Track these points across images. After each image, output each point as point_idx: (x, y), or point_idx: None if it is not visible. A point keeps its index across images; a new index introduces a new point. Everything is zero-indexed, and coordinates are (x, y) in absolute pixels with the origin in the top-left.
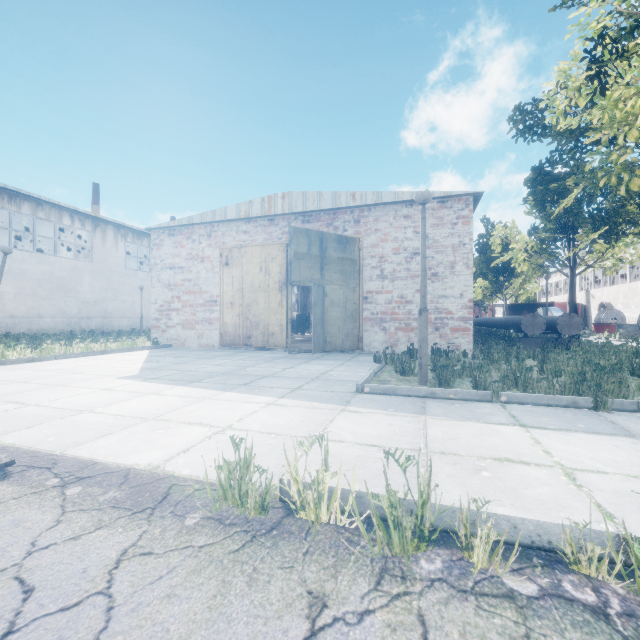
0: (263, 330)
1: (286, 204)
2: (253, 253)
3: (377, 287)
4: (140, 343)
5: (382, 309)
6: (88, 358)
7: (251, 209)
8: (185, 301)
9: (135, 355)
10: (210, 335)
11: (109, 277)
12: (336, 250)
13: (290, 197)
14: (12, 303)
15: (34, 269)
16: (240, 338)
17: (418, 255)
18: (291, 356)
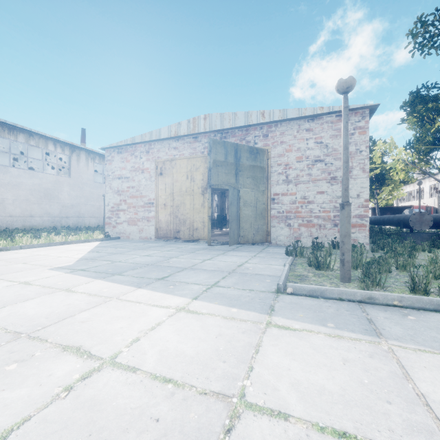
0: (189, 226)
1: (207, 124)
2: (181, 165)
3: (283, 190)
4: (94, 236)
5: (287, 208)
6: (47, 248)
7: (179, 129)
8: (130, 203)
9: (86, 246)
10: (148, 230)
11: (82, 188)
12: (248, 159)
13: (210, 118)
14: (11, 206)
15: (27, 182)
16: (171, 232)
17: (319, 162)
18: (211, 247)
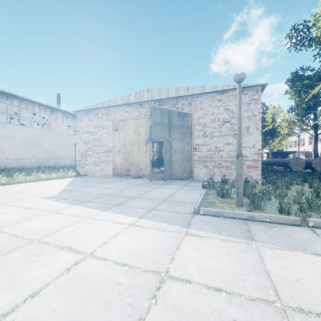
0: (136, 167)
1: (149, 95)
2: (131, 123)
3: (202, 142)
4: (69, 174)
5: (205, 155)
6: (37, 183)
7: (129, 98)
8: (94, 150)
9: (64, 181)
10: (107, 169)
11: (59, 138)
12: (178, 120)
13: (151, 91)
14: (8, 152)
15: (19, 134)
16: (123, 171)
17: (226, 123)
18: (151, 182)
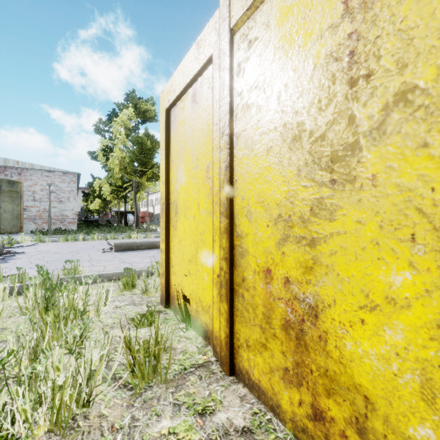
0: None
1: None
2: None
3: (32, 204)
4: None
5: (34, 214)
6: None
7: None
8: None
9: None
10: None
11: None
12: (7, 187)
13: None
14: None
15: None
16: None
17: (53, 193)
18: None
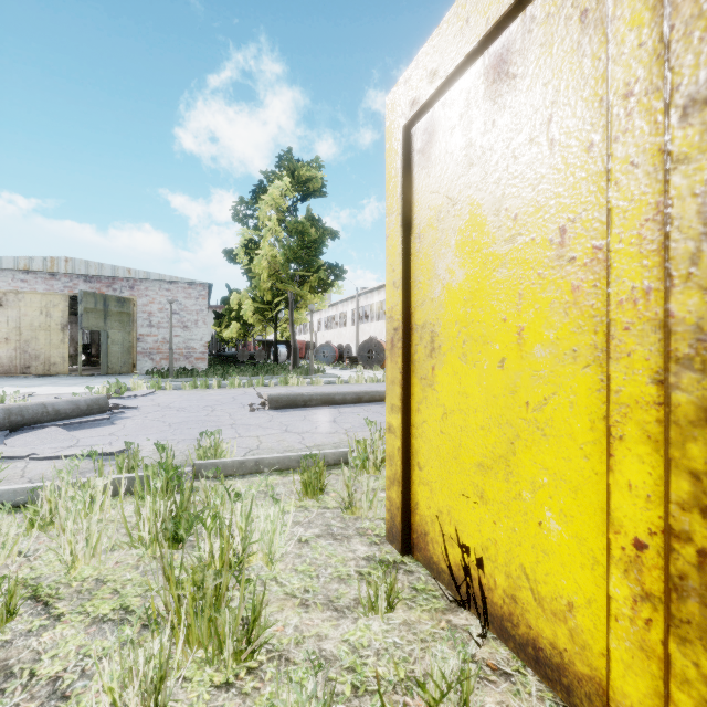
0: (44, 361)
1: (70, 266)
2: (33, 299)
3: (147, 332)
4: None
5: (151, 346)
6: None
7: (32, 264)
8: None
9: None
10: None
11: None
12: (116, 307)
13: (74, 262)
14: None
15: None
16: (17, 368)
17: (176, 314)
18: (80, 378)
